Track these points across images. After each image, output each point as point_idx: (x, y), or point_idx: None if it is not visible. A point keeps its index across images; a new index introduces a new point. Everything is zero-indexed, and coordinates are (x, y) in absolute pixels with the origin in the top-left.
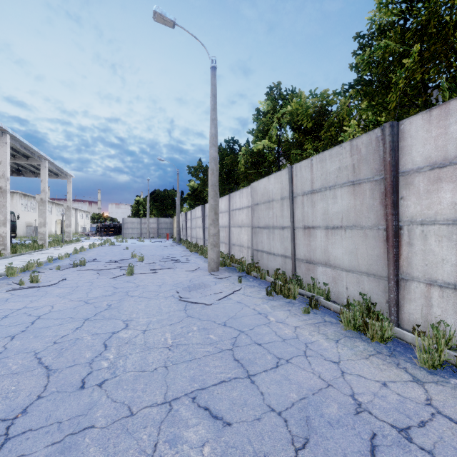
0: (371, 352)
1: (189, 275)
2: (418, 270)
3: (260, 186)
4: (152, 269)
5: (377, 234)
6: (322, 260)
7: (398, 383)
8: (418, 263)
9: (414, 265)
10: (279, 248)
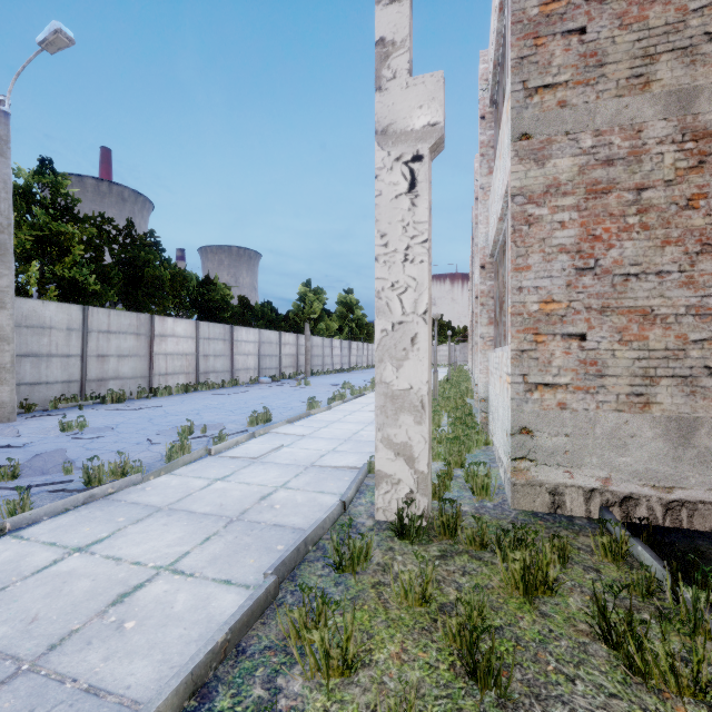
0: (179, 395)
1: (55, 421)
2: (157, 371)
3: (23, 306)
4: (3, 438)
5: (146, 359)
6: (114, 376)
7: (194, 394)
8: (157, 369)
9: (156, 370)
10: (61, 375)
